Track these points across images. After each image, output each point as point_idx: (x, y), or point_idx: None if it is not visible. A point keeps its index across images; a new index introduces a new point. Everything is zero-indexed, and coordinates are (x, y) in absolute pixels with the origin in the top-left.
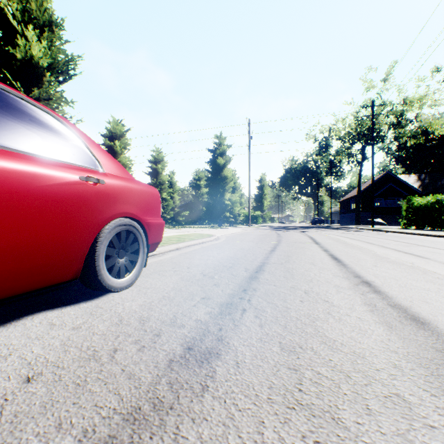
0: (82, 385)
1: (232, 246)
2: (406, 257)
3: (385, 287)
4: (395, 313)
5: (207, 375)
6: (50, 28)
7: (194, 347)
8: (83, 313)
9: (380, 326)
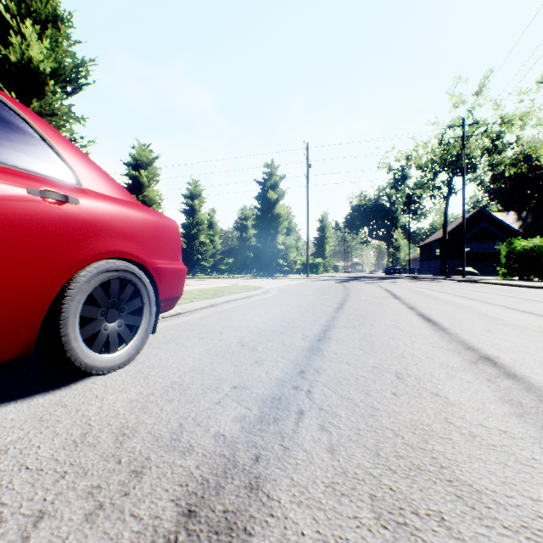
0: None
1: (285, 302)
2: (526, 317)
3: (520, 367)
4: None
5: None
6: (54, 25)
7: (200, 511)
8: (28, 418)
9: None
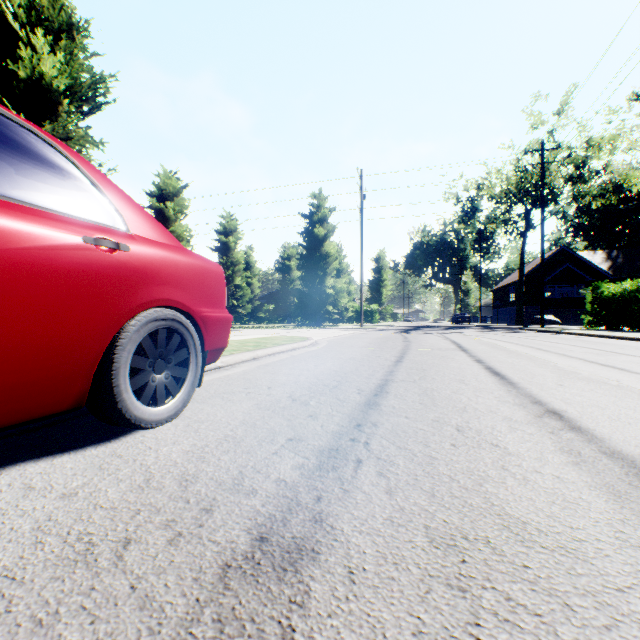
0: (47, 624)
1: (337, 355)
2: (605, 371)
3: (587, 421)
4: (617, 468)
5: (293, 602)
6: (69, 35)
7: (271, 537)
8: (87, 467)
9: (599, 493)
